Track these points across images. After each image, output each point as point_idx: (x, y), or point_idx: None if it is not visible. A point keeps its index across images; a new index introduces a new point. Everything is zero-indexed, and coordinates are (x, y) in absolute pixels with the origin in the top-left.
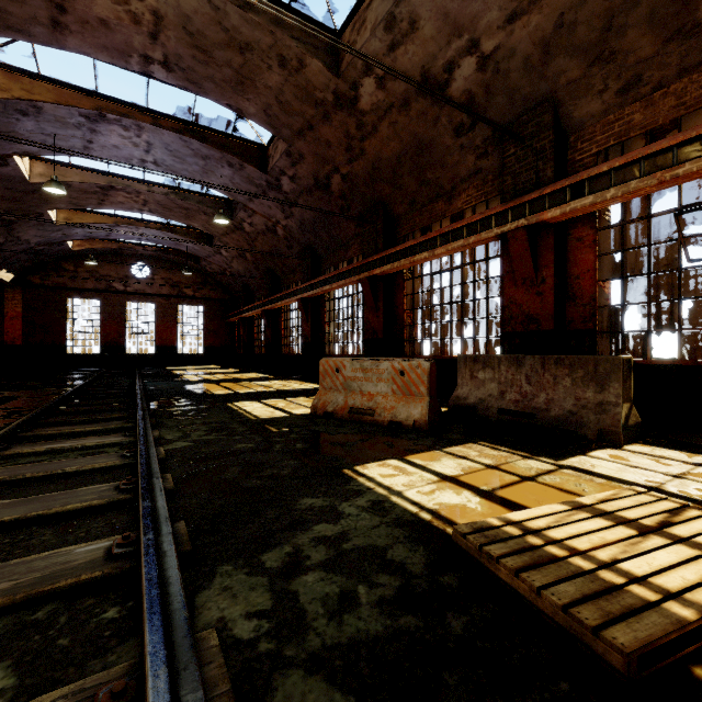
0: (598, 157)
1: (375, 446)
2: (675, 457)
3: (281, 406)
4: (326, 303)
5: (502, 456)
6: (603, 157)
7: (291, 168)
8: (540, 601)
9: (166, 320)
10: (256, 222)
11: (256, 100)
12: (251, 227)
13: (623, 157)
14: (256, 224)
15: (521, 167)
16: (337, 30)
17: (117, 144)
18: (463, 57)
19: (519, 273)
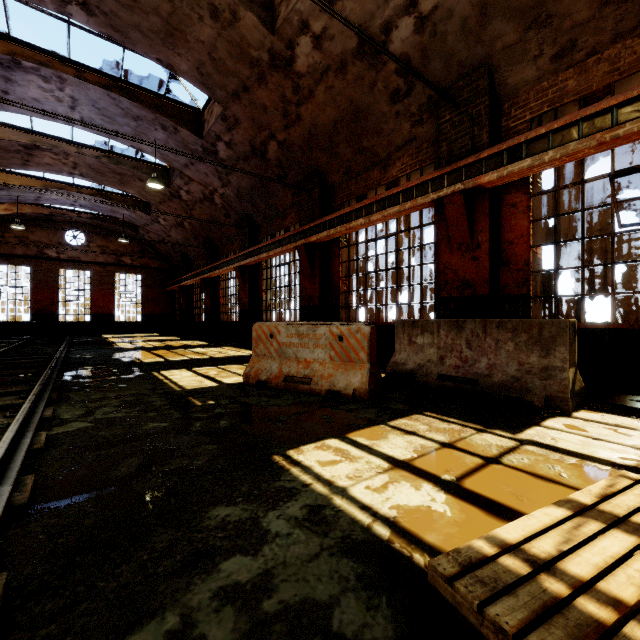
0: (531, 124)
1: (312, 422)
2: (630, 426)
3: (212, 374)
4: (263, 271)
5: (455, 430)
6: (536, 125)
7: (227, 133)
8: None
9: (102, 288)
10: (193, 189)
11: (187, 55)
12: (188, 195)
13: (561, 119)
14: (193, 192)
15: (457, 133)
16: None
17: (38, 97)
18: (401, 17)
19: (455, 238)
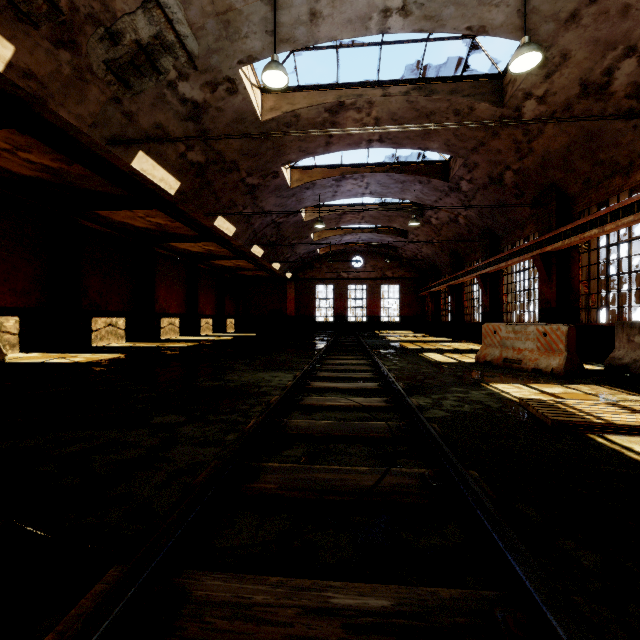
0: None
1: (510, 379)
2: None
3: (455, 357)
4: (503, 277)
5: (609, 392)
6: None
7: (467, 174)
8: (537, 414)
9: (373, 297)
10: (440, 216)
11: (438, 139)
12: (437, 221)
13: None
14: (440, 218)
15: None
16: (501, 72)
17: (350, 189)
18: (621, 61)
19: None
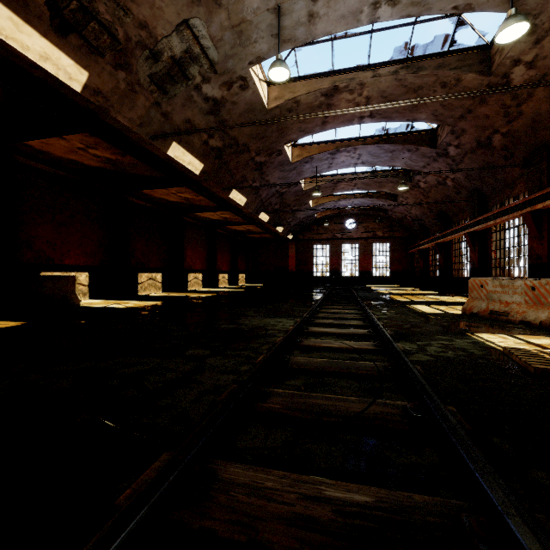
0: None
1: (496, 329)
2: None
3: (441, 309)
4: (492, 234)
5: None
6: None
7: (455, 140)
8: (520, 362)
9: (365, 254)
10: (428, 180)
11: (425, 111)
12: (425, 184)
13: None
14: (428, 181)
15: None
16: (488, 43)
17: (343, 160)
18: None
19: None
